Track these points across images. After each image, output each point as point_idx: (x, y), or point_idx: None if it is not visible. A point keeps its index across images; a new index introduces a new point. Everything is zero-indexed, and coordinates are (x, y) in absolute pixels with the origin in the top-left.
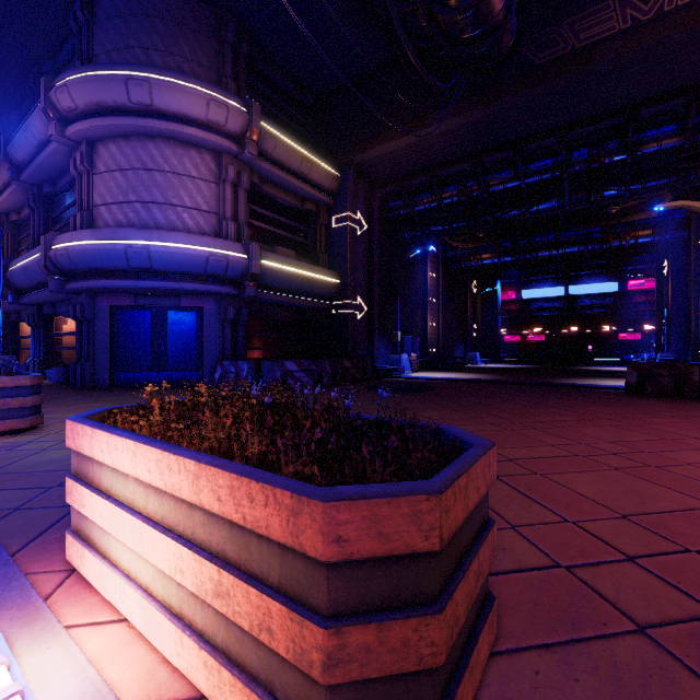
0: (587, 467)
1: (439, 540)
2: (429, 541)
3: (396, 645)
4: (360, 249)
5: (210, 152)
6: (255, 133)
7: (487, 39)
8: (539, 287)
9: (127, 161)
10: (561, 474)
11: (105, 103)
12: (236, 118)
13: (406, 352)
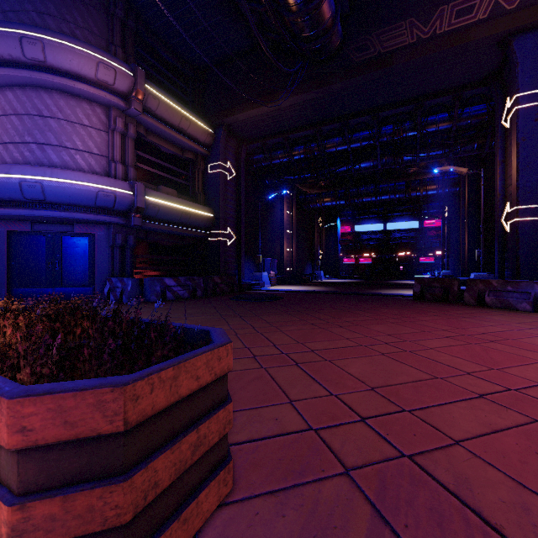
0: (364, 354)
1: (123, 423)
2: (113, 425)
3: (81, 512)
4: (230, 191)
5: (101, 106)
6: (140, 94)
7: (320, 39)
8: (367, 223)
9: (23, 107)
10: (344, 359)
11: (1, 55)
12: (123, 80)
13: (266, 271)
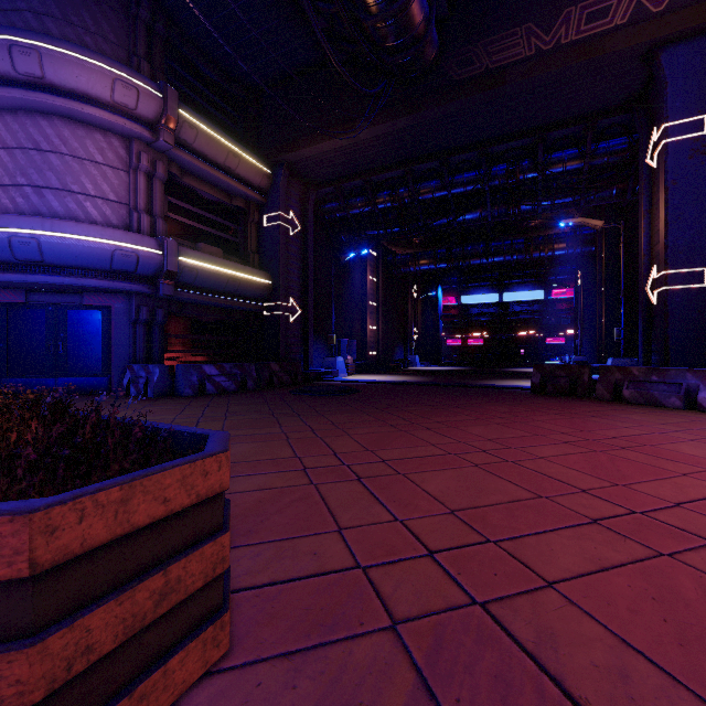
0: (451, 465)
1: (28, 565)
2: (13, 568)
3: None
4: (294, 250)
5: (119, 137)
6: (171, 121)
7: (409, 50)
8: (477, 293)
9: (14, 138)
10: (423, 473)
11: None
12: (149, 102)
13: (342, 355)
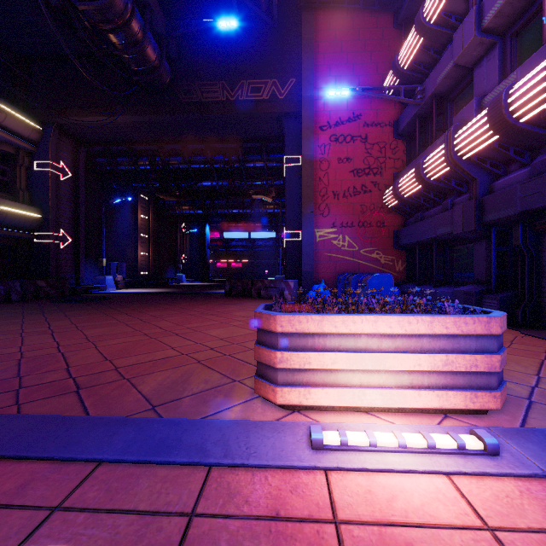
0: (113, 325)
1: None
2: None
3: None
4: (65, 192)
5: None
6: None
7: (148, 75)
8: (234, 231)
9: None
10: (93, 329)
11: None
12: None
13: (112, 274)
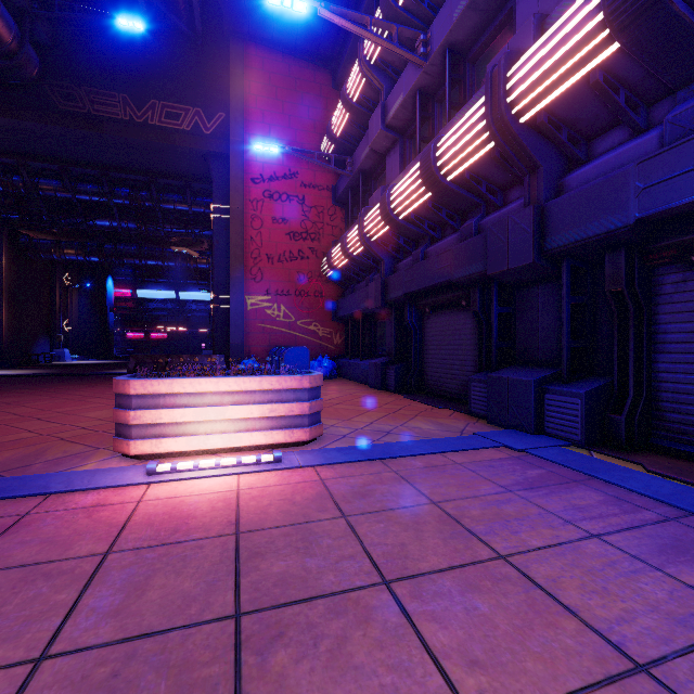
0: None
1: None
2: None
3: None
4: None
5: None
6: None
7: None
8: (154, 288)
9: None
10: None
11: None
12: None
13: None
